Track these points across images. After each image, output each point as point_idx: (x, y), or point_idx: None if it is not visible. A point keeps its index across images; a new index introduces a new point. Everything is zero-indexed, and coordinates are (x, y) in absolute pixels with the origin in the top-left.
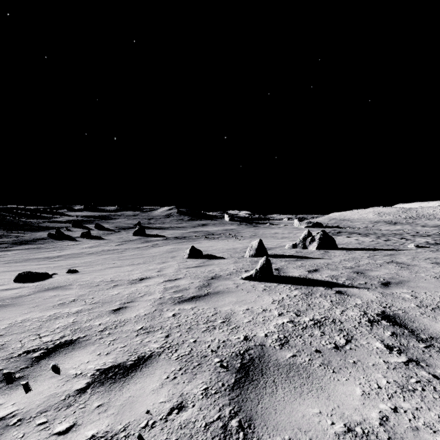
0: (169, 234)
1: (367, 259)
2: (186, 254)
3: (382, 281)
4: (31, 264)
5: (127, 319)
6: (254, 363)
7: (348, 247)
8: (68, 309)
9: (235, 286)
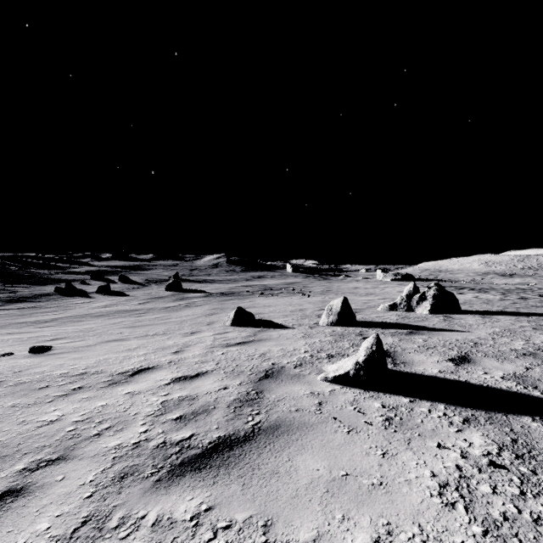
0: (213, 288)
1: (538, 333)
2: (229, 319)
3: None
4: (3, 332)
5: None
6: None
7: (475, 309)
8: None
9: (315, 403)
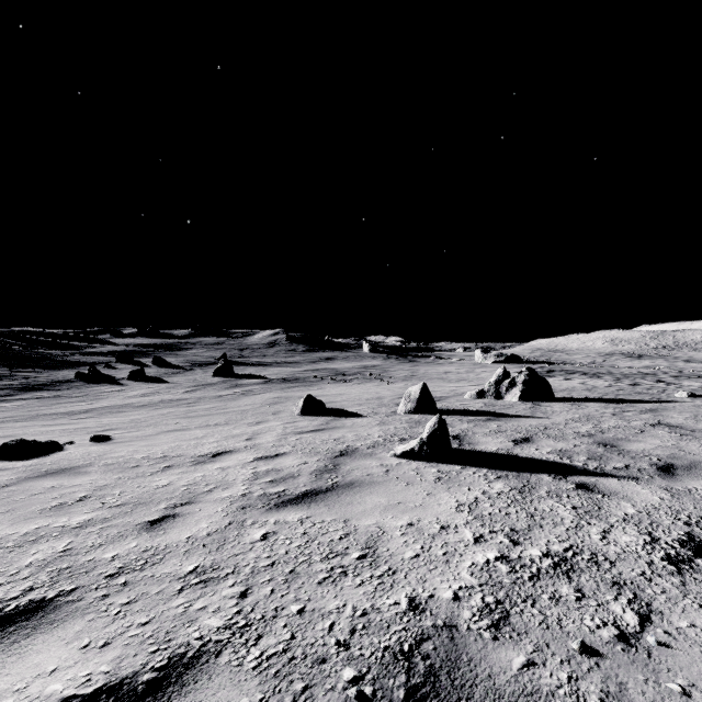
0: (272, 373)
1: (613, 419)
2: (298, 407)
3: (657, 463)
4: (39, 424)
5: (171, 545)
6: (439, 687)
7: (571, 396)
8: (66, 519)
9: (383, 470)
